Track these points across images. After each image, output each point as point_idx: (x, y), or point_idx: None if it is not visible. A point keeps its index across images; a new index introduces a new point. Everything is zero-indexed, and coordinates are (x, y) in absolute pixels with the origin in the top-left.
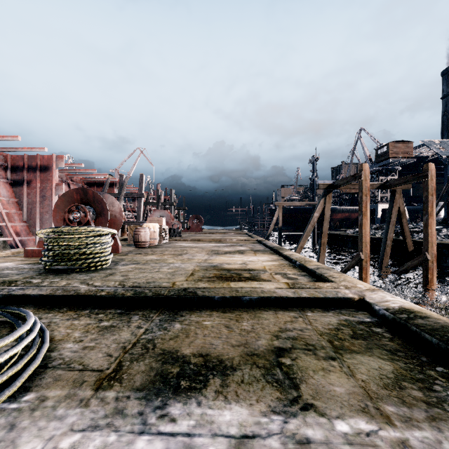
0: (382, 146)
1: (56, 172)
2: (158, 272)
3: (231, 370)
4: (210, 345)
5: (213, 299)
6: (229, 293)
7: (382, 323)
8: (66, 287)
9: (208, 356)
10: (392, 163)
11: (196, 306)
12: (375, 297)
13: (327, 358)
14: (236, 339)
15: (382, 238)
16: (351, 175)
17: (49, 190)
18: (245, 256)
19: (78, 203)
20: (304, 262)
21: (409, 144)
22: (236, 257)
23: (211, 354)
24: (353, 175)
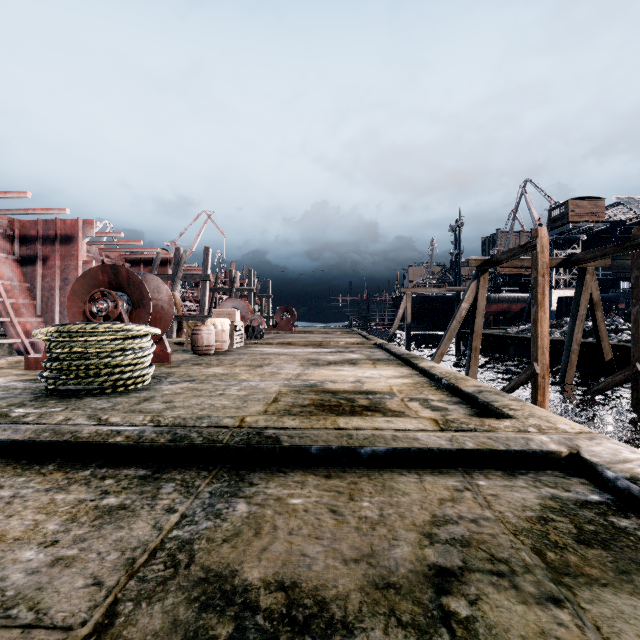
0: (557, 205)
1: (83, 244)
2: (222, 396)
3: (344, 632)
4: (301, 558)
5: (308, 451)
6: (336, 440)
7: (624, 505)
8: (62, 425)
9: (296, 590)
10: (573, 230)
11: (278, 463)
12: (601, 452)
13: (543, 598)
14: (352, 544)
15: (562, 341)
16: (519, 246)
17: (73, 270)
18: (359, 369)
19: (106, 287)
20: (455, 379)
21: (598, 202)
22: (346, 371)
23: (302, 584)
24: (523, 244)
